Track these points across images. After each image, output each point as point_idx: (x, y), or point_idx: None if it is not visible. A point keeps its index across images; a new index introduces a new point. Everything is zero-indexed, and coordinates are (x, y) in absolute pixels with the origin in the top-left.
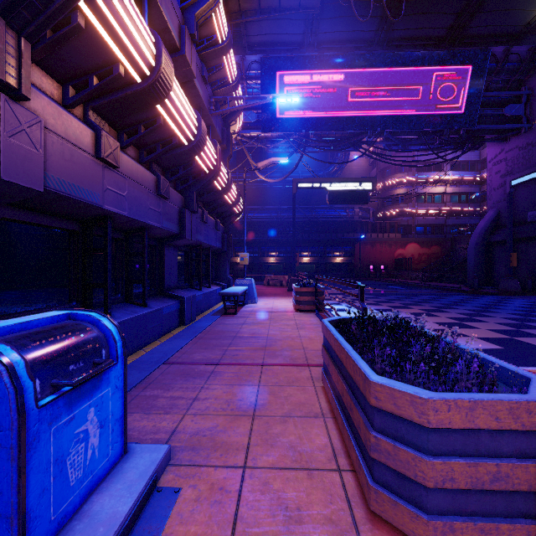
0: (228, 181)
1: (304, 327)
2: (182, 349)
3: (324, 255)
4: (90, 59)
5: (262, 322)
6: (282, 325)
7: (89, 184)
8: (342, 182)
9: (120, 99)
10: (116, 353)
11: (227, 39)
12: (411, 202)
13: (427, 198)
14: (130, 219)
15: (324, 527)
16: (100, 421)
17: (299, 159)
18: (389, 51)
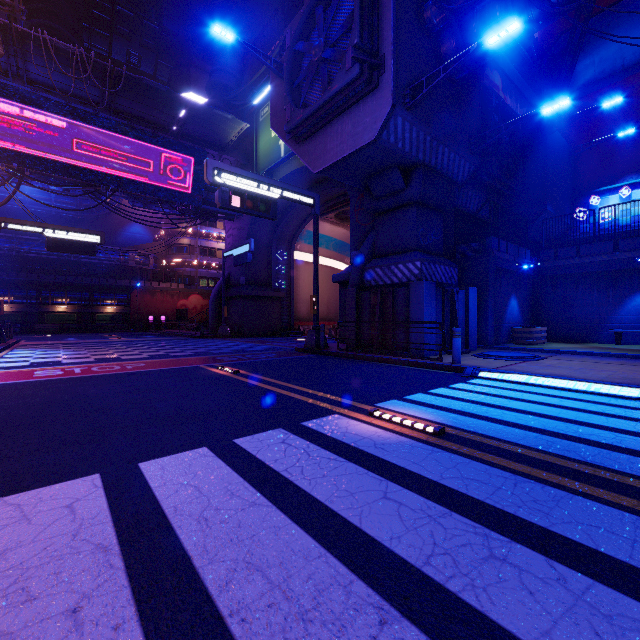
0: None
1: None
2: None
3: (90, 302)
4: None
5: None
6: None
7: None
8: (65, 230)
9: None
10: None
11: None
12: (195, 254)
13: (210, 252)
14: None
15: None
16: None
17: (12, 193)
18: (118, 119)
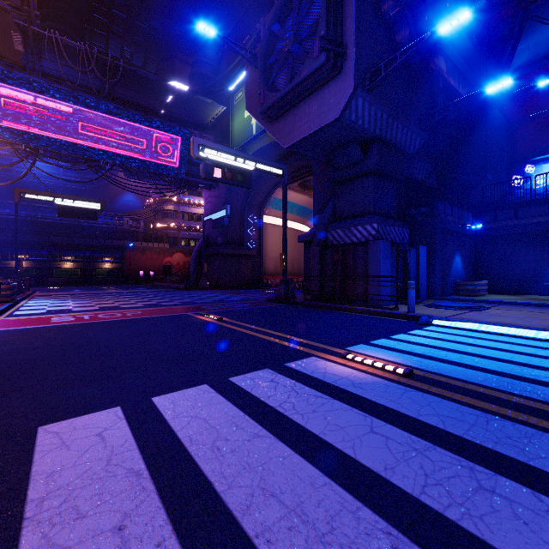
0: None
1: None
2: None
3: (91, 260)
4: None
5: None
6: None
7: None
8: (73, 199)
9: None
10: None
11: None
12: (178, 218)
13: (191, 216)
14: None
15: None
16: None
17: (29, 168)
18: (116, 104)
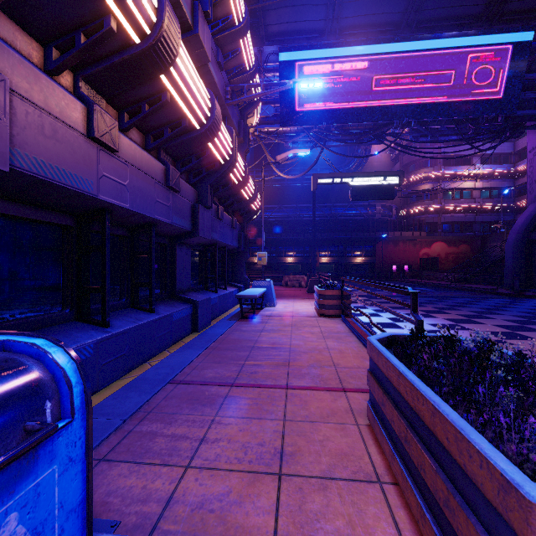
0: (245, 174)
1: (331, 335)
2: (193, 363)
3: (344, 254)
4: (74, 8)
5: (283, 328)
6: (306, 333)
7: (78, 168)
8: (366, 176)
9: (115, 65)
10: (71, 406)
11: (244, 20)
12: (437, 198)
13: (455, 193)
14: (133, 213)
15: None
16: (34, 528)
17: (319, 154)
18: (417, 34)
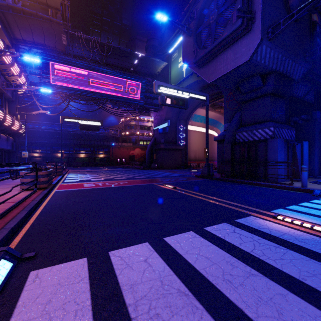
0: (12, 122)
1: None
2: None
3: (93, 152)
4: None
5: None
6: None
7: None
8: (87, 120)
9: None
10: None
11: (12, 63)
12: (137, 129)
13: (144, 127)
14: None
15: (12, 191)
16: None
17: (66, 105)
18: (108, 68)
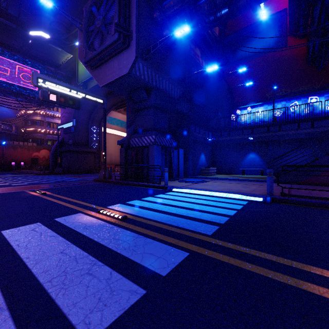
0: None
1: None
2: None
3: None
4: None
5: None
6: None
7: None
8: None
9: None
10: None
11: None
12: (44, 126)
13: (55, 125)
14: None
15: None
16: None
17: None
18: None
